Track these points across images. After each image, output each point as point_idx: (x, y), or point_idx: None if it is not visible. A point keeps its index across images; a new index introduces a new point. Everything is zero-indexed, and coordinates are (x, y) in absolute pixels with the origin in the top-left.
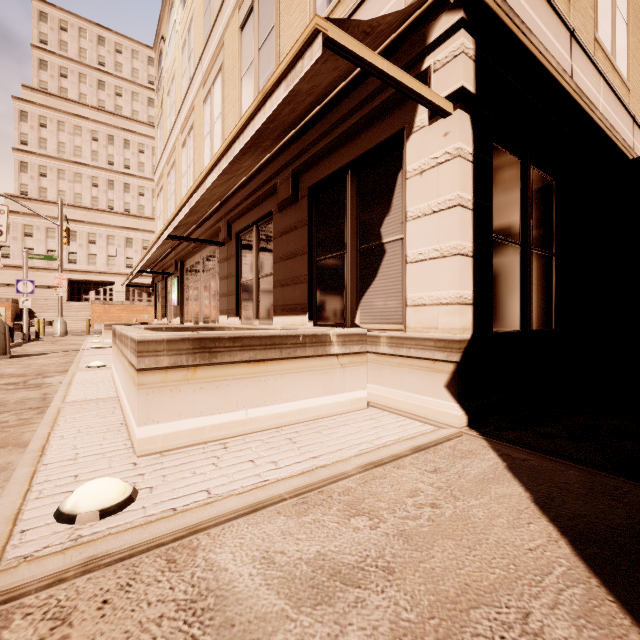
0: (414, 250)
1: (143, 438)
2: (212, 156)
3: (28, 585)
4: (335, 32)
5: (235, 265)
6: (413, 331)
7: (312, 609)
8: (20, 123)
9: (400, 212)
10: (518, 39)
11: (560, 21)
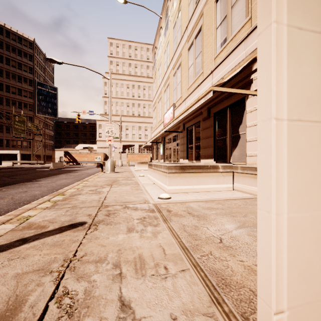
0: (249, 137)
1: (169, 189)
2: (177, 97)
3: (160, 203)
4: (216, 88)
5: (186, 140)
6: (248, 165)
7: (207, 210)
8: (104, 87)
9: (245, 124)
10: None
11: None
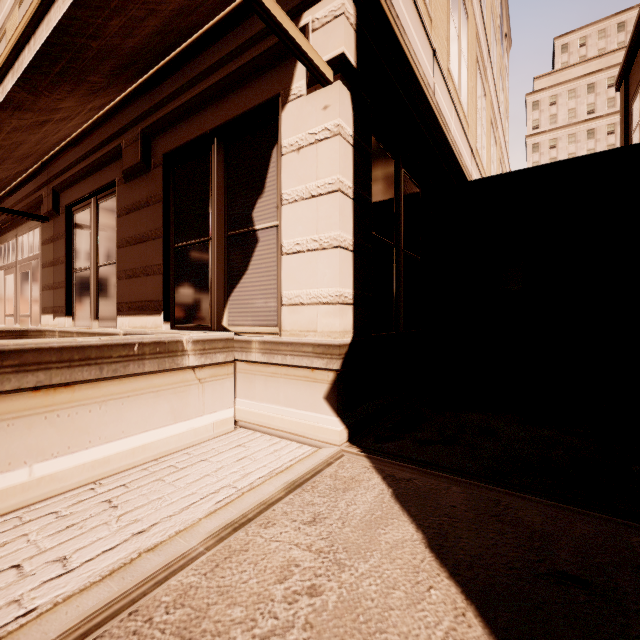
0: (290, 239)
1: None
2: None
3: None
4: None
5: (65, 248)
6: (289, 335)
7: None
8: None
9: (275, 194)
10: (394, 32)
11: (426, 36)
